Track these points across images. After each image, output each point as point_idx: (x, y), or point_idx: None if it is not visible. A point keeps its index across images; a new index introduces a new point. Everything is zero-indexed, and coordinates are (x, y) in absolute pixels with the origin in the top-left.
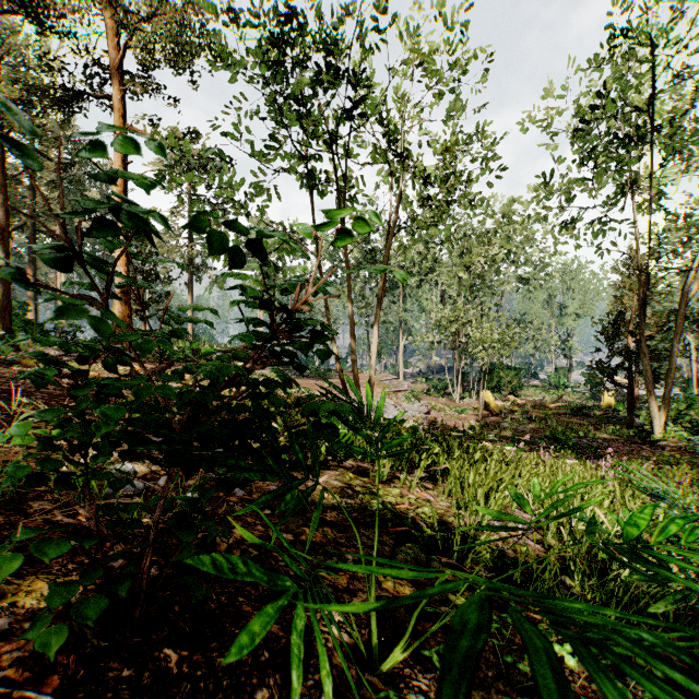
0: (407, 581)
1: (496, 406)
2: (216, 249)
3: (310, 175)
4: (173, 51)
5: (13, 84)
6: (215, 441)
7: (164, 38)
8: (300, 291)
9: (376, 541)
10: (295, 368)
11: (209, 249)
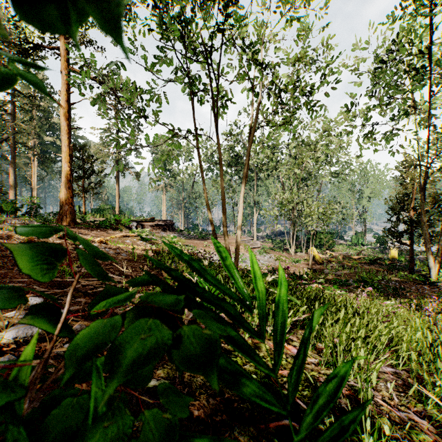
0: None
1: (319, 258)
2: None
3: (191, 82)
4: None
5: None
6: None
7: None
8: None
9: None
10: None
11: None
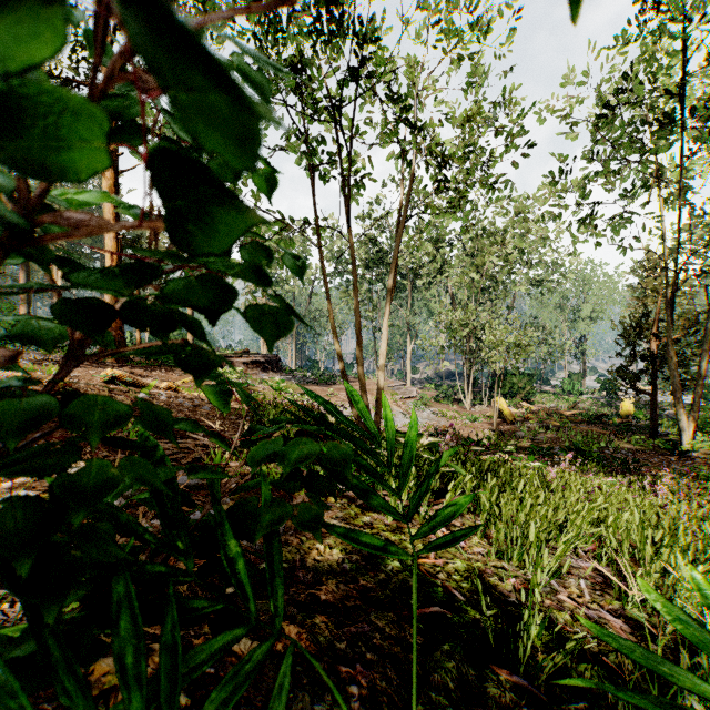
0: None
1: (510, 414)
2: None
3: (310, 150)
4: None
5: None
6: None
7: None
8: None
9: None
10: (183, 363)
11: None
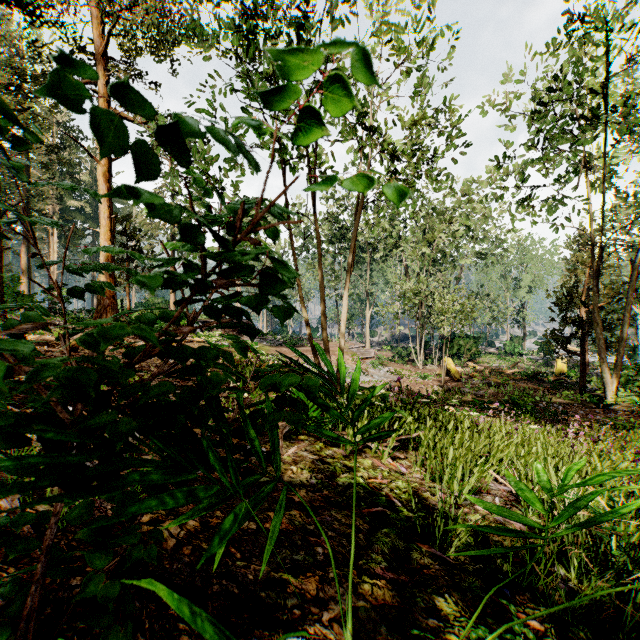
0: (386, 581)
1: (457, 372)
2: (115, 148)
3: (282, 148)
4: (153, 38)
5: (5, 70)
6: (118, 439)
7: (145, 26)
8: (245, 215)
9: (352, 552)
10: (244, 332)
11: (103, 148)
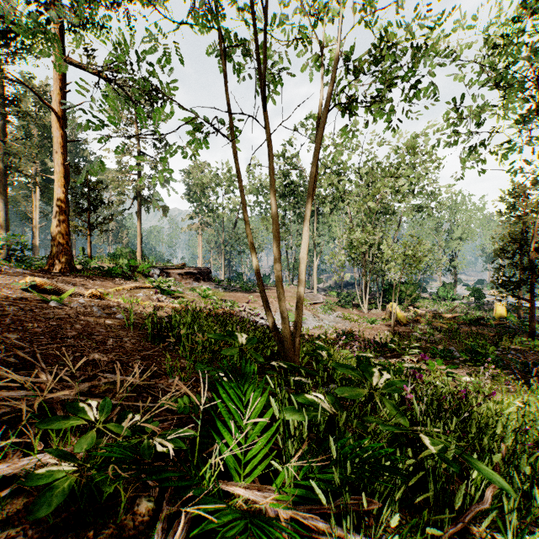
0: None
1: (403, 317)
2: None
3: (217, 11)
4: None
5: None
6: None
7: None
8: None
9: None
10: None
11: None
